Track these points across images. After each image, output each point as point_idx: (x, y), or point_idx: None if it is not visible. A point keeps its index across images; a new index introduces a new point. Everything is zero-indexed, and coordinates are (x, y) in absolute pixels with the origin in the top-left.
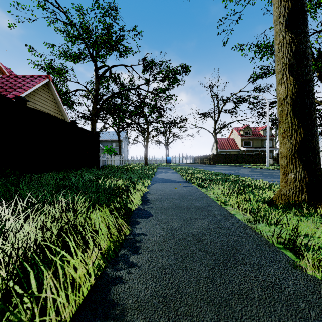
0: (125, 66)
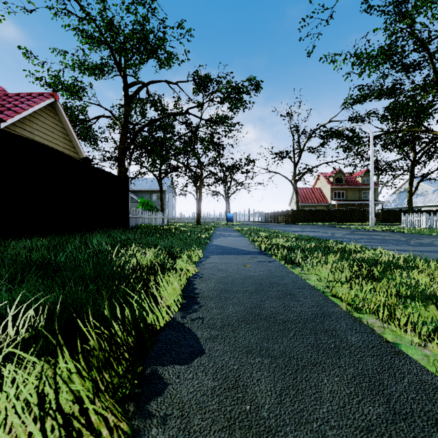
0: (167, 82)
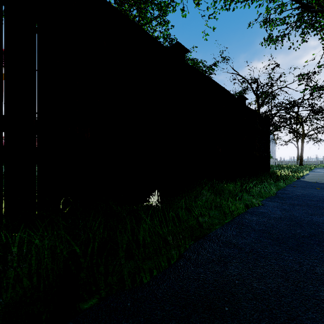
0: (280, 88)
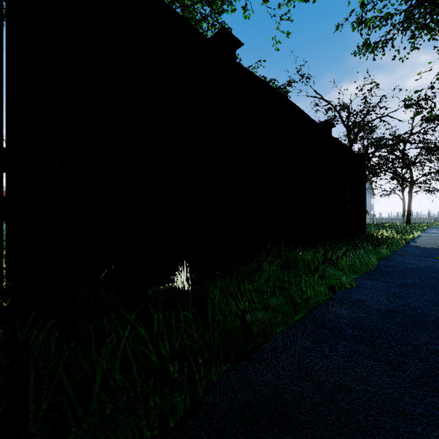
0: (379, 118)
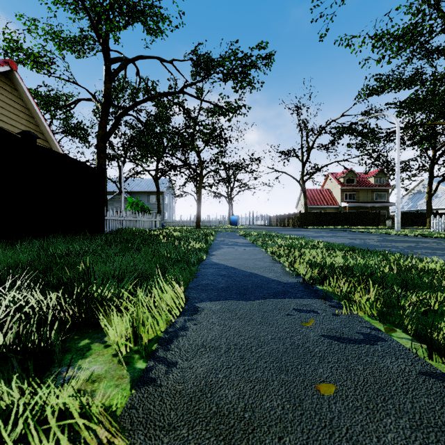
0: (160, 59)
